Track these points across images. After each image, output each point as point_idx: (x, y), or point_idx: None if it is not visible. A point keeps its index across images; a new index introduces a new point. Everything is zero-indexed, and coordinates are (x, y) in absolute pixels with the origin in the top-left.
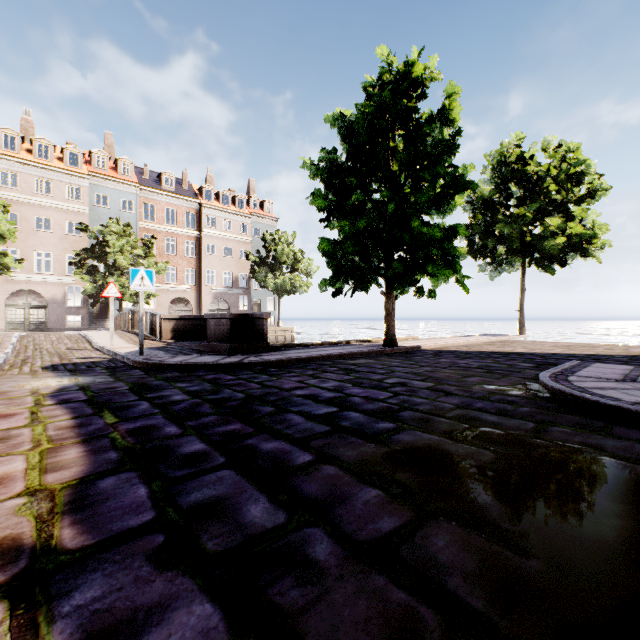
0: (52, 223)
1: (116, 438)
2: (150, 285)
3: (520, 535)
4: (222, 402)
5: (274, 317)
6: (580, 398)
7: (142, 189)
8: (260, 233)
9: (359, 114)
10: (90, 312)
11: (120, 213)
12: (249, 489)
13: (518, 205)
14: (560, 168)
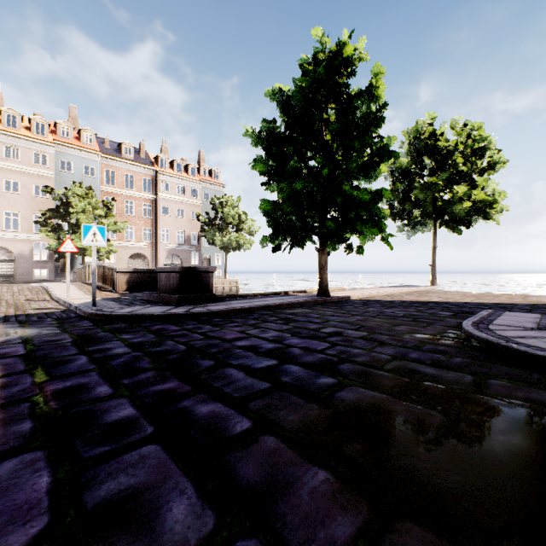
0: (20, 186)
1: (38, 402)
2: (102, 241)
3: (507, 542)
4: (163, 355)
5: (221, 270)
6: (508, 348)
7: (103, 157)
8: (209, 197)
9: (296, 88)
10: (55, 266)
11: (83, 178)
12: (175, 474)
13: (431, 175)
14: (466, 144)
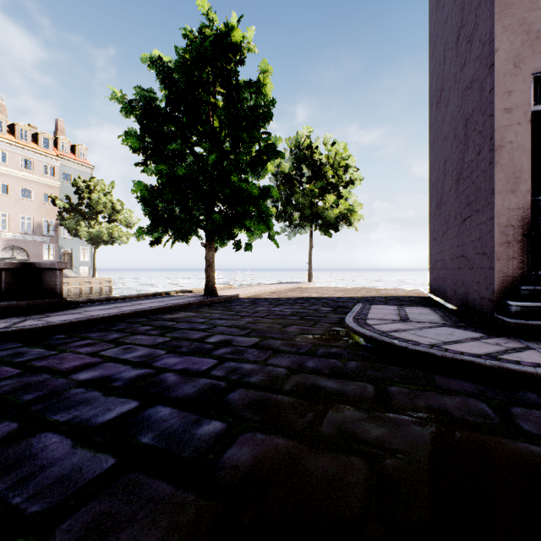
0: None
1: None
2: None
3: None
4: None
5: (89, 267)
6: (391, 344)
7: None
8: (71, 178)
9: (179, 58)
10: None
11: None
12: None
13: (308, 182)
14: (335, 159)
